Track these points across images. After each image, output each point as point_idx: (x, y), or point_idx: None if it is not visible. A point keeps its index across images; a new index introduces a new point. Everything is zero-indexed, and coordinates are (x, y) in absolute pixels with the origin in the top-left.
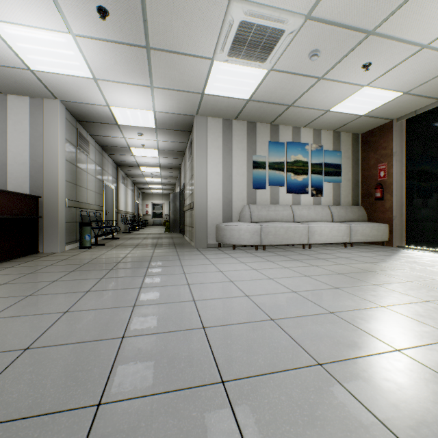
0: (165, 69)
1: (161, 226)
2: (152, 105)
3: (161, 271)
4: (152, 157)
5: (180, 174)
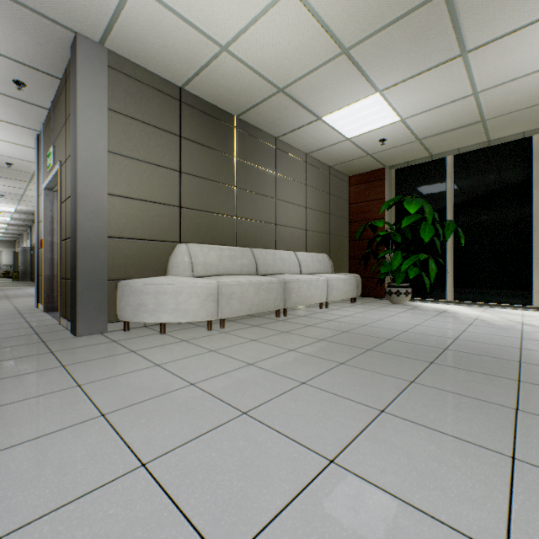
0: (29, 203)
1: (0, 278)
2: (16, 207)
3: (29, 289)
4: (3, 220)
5: (31, 231)
